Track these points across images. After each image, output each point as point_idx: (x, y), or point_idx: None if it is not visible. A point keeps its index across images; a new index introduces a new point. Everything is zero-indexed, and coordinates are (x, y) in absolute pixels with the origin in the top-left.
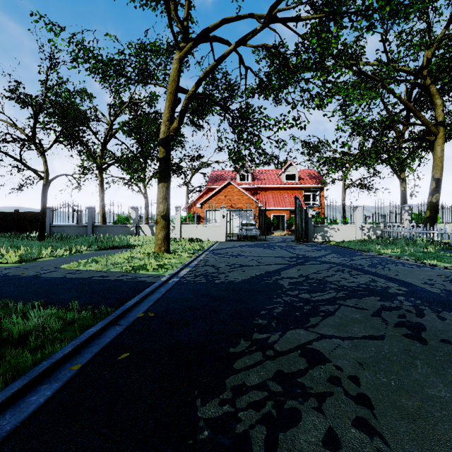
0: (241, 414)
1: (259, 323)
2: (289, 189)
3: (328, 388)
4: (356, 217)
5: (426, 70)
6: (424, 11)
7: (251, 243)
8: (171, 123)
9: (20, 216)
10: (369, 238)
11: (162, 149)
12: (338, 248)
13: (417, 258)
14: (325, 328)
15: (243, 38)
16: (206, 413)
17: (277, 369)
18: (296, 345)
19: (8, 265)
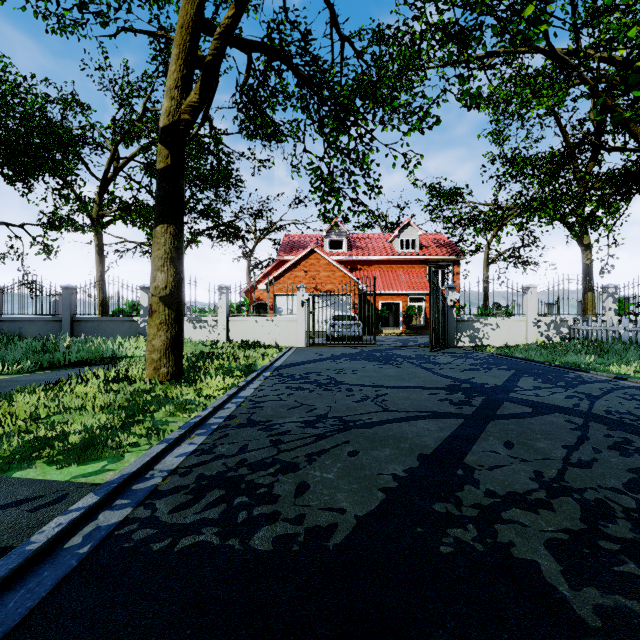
0: None
1: None
2: (406, 263)
3: None
4: (527, 304)
5: None
6: None
7: (350, 350)
8: (186, 95)
9: None
10: (548, 340)
11: (164, 150)
12: (514, 360)
13: None
14: None
15: None
16: None
17: None
18: None
19: None
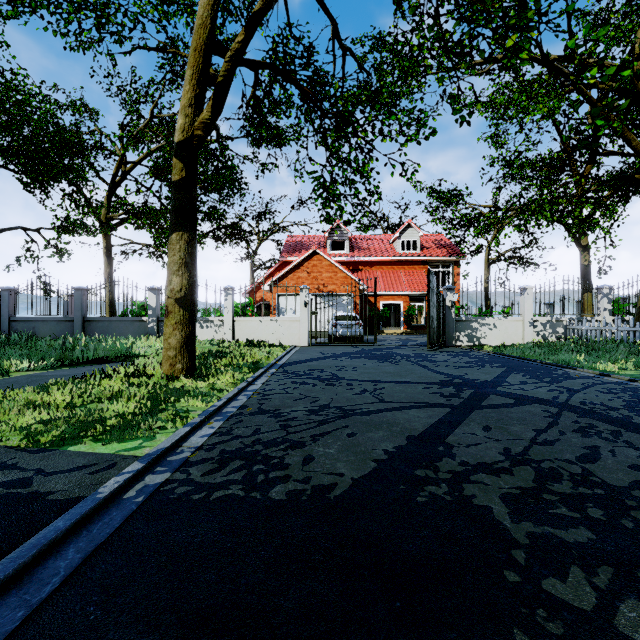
0: None
1: None
2: (407, 264)
3: None
4: (523, 305)
5: None
6: None
7: (351, 349)
8: (199, 112)
9: None
10: (544, 340)
11: (179, 163)
12: (508, 359)
13: None
14: None
15: None
16: None
17: None
18: None
19: None
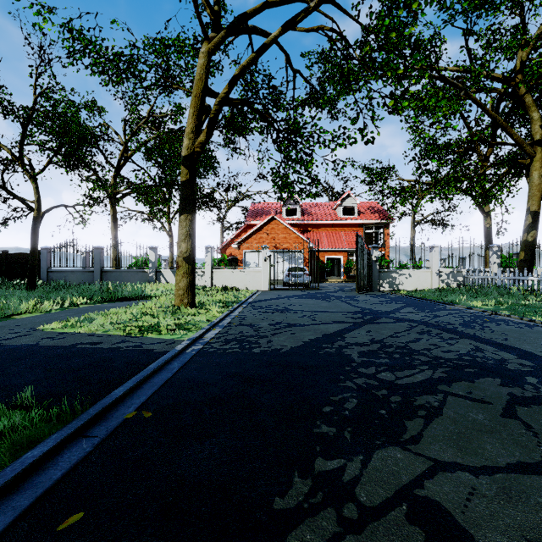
0: None
1: (323, 432)
2: (347, 226)
3: None
4: (432, 259)
5: (520, 75)
6: (518, 1)
7: (300, 292)
8: (197, 136)
9: (9, 259)
10: (447, 286)
11: (185, 170)
12: (412, 299)
13: (520, 314)
14: (436, 444)
15: (291, 20)
16: None
17: None
18: (396, 490)
19: None
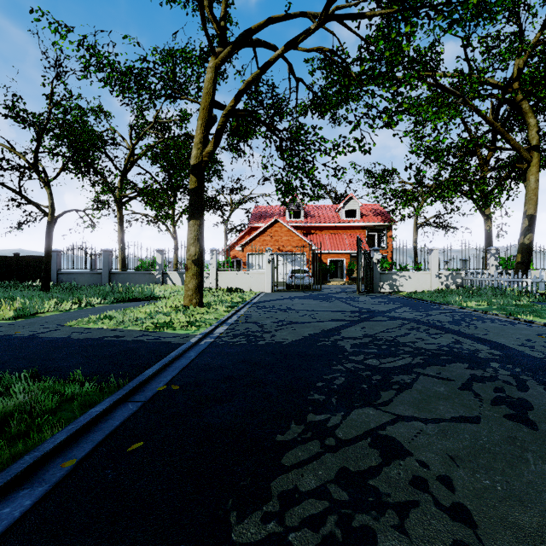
0: (293, 537)
1: (315, 399)
2: (350, 228)
3: (411, 495)
4: (431, 262)
5: (517, 82)
6: (515, 11)
7: (303, 294)
8: (205, 146)
9: (20, 261)
10: (447, 288)
11: (194, 178)
12: (410, 300)
13: (508, 313)
14: (402, 406)
15: (293, 40)
16: (243, 535)
17: (341, 466)
18: (365, 431)
19: (0, 321)
